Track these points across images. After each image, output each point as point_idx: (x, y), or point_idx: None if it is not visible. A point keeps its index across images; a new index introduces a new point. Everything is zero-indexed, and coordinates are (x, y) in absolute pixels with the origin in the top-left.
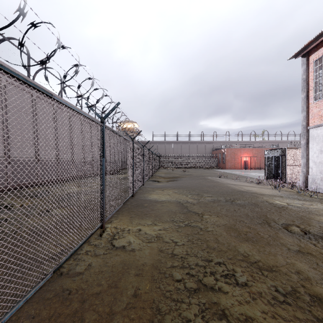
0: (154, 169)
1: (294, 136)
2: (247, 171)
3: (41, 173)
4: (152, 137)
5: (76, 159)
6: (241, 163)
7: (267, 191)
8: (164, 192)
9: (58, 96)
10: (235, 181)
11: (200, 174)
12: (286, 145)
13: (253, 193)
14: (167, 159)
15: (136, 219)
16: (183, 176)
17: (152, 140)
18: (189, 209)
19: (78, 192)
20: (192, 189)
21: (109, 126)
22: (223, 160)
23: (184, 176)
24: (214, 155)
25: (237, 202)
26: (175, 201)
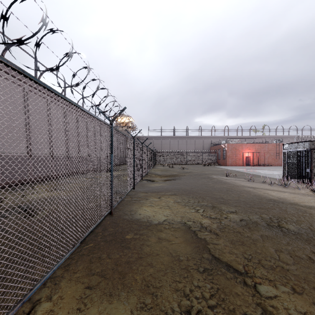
0: (149, 166)
1: (297, 130)
2: (251, 168)
3: (2, 173)
4: (148, 131)
5: (57, 154)
6: (243, 159)
7: (309, 199)
8: (161, 202)
9: None
10: (249, 182)
11: (201, 171)
12: (288, 140)
13: (292, 203)
14: (163, 155)
15: (93, 304)
16: (182, 174)
17: (148, 135)
18: (214, 252)
19: (39, 200)
20: (200, 196)
21: None
22: (223, 156)
23: (183, 174)
24: (213, 151)
25: (289, 227)
26: (181, 224)
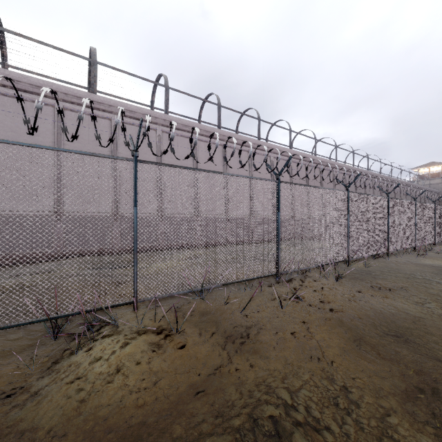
0: None
1: None
2: None
3: None
4: None
5: None
6: None
7: None
8: None
9: (367, 171)
10: None
11: None
12: None
13: None
14: None
15: None
16: None
17: None
18: None
19: None
20: None
21: (405, 181)
22: None
23: None
24: None
25: None
26: None
